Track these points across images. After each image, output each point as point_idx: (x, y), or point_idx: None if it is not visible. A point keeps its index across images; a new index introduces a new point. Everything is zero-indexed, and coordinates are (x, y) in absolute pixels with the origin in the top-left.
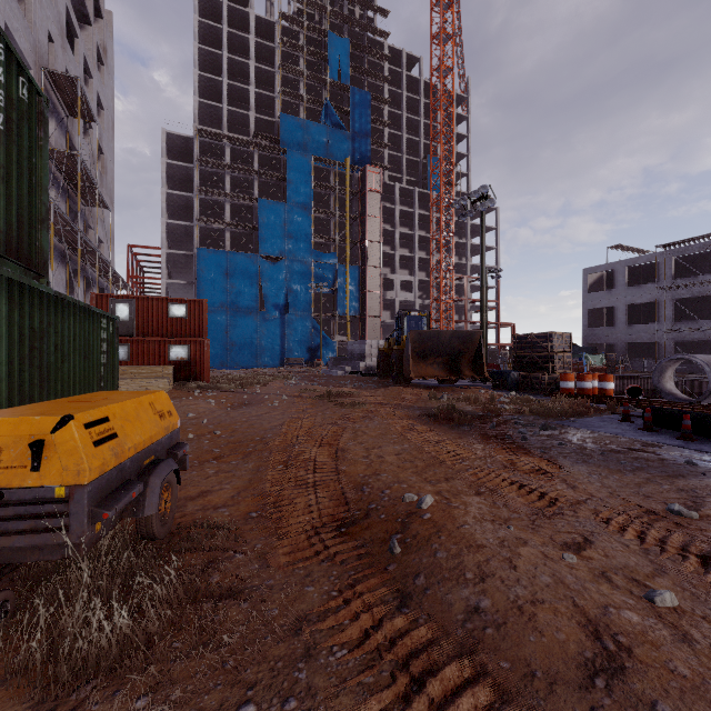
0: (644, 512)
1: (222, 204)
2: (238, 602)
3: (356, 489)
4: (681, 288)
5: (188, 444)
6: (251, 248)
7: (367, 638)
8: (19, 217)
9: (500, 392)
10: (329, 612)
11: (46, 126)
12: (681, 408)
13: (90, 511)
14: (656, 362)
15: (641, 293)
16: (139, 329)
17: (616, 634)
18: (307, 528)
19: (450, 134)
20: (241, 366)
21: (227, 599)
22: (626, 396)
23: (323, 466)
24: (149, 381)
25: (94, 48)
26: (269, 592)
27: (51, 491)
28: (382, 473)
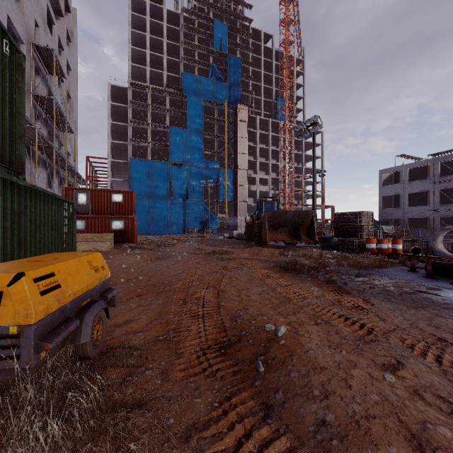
0: (437, 340)
1: (146, 130)
2: (144, 411)
3: (231, 319)
4: (444, 182)
5: (115, 289)
6: (164, 158)
7: (240, 446)
8: (3, 134)
9: (326, 251)
10: (211, 421)
11: (23, 73)
12: (450, 262)
13: (36, 344)
14: (427, 231)
15: (418, 186)
16: (92, 210)
17: (436, 449)
18: (197, 349)
19: (292, 84)
20: (158, 233)
21: (136, 408)
22: (410, 253)
23: (209, 302)
24: (98, 243)
25: (65, 31)
26: (168, 403)
27: (7, 329)
28: (249, 308)
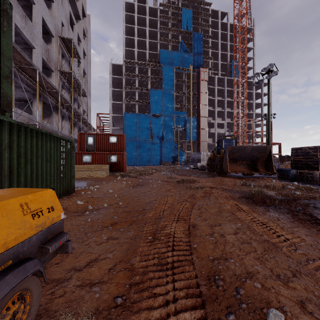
0: None
1: (134, 93)
2: None
3: (208, 278)
4: None
5: (67, 234)
6: (147, 111)
7: None
8: None
9: (285, 182)
10: None
11: (9, 20)
12: None
13: None
14: None
15: None
16: (97, 148)
17: None
18: None
19: (244, 47)
20: (142, 164)
21: None
22: None
23: (180, 242)
24: (97, 172)
25: (82, 29)
26: None
27: None
28: (229, 258)
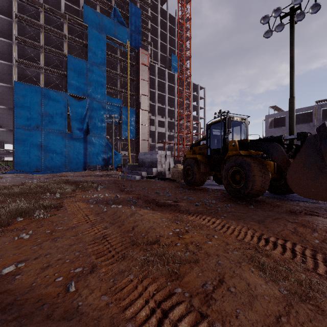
0: None
1: (38, 55)
2: None
3: None
4: None
5: None
6: (62, 90)
7: None
8: None
9: None
10: None
11: None
12: None
13: None
14: None
15: (302, 128)
16: None
17: None
18: None
19: (189, 37)
20: (53, 170)
21: None
22: None
23: None
24: None
25: None
26: None
27: None
28: None
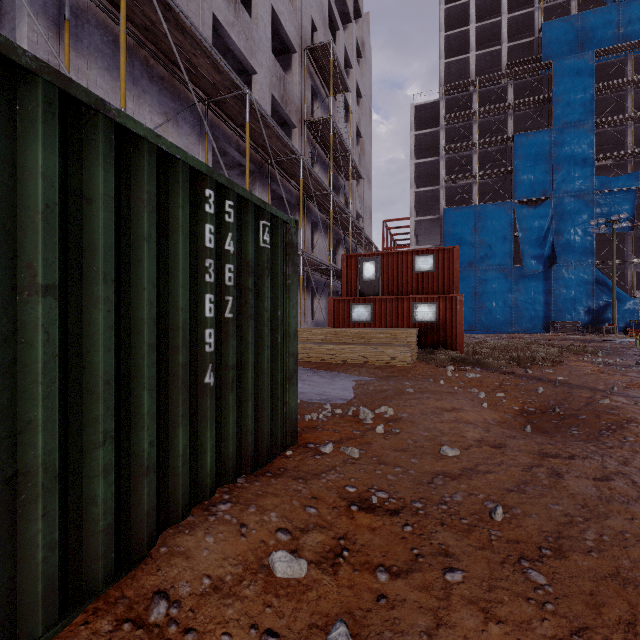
0: None
1: (469, 158)
2: None
3: None
4: None
5: None
6: (502, 197)
7: None
8: None
9: None
10: None
11: None
12: None
13: None
14: None
15: None
16: (384, 288)
17: None
18: None
19: None
20: (491, 330)
21: None
22: None
23: None
24: (384, 349)
25: (353, 41)
26: None
27: None
28: None
